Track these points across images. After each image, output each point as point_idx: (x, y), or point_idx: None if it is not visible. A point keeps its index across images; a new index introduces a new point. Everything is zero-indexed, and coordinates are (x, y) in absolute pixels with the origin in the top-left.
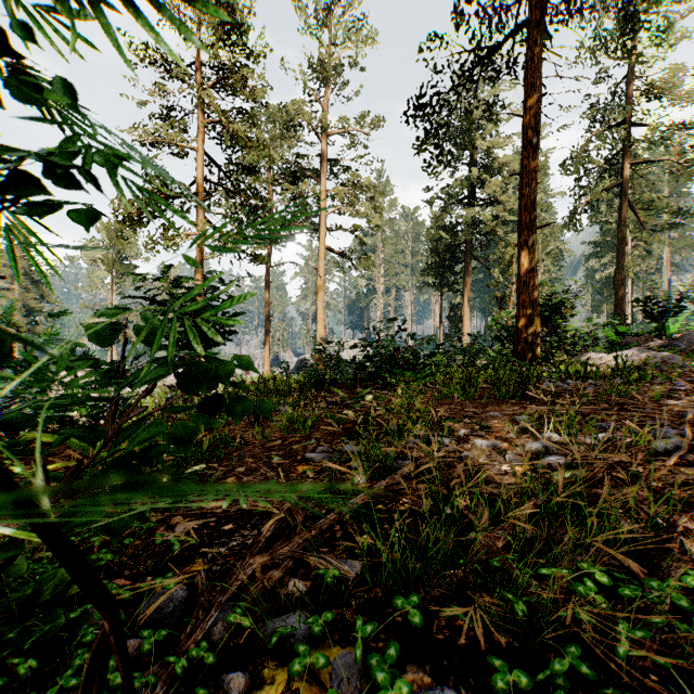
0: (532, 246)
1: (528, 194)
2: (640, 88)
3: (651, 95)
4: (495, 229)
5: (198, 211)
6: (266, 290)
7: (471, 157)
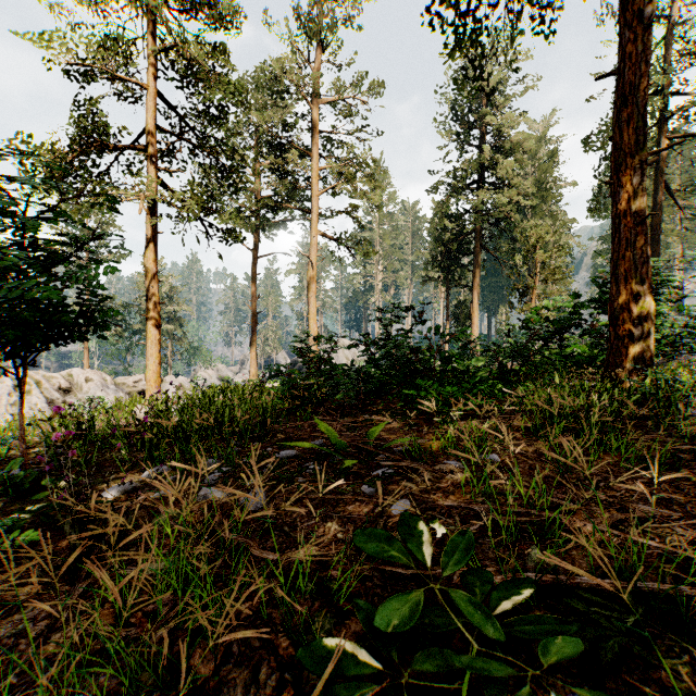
0: (641, 183)
1: (634, 100)
2: (678, 51)
3: (693, 58)
4: (508, 216)
5: (149, 169)
6: (252, 283)
7: (481, 137)
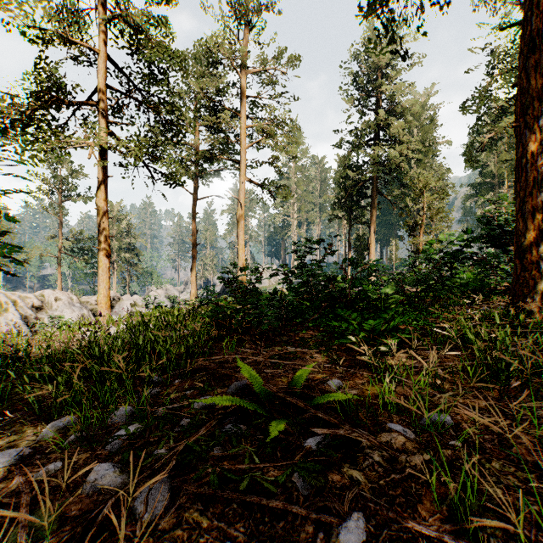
0: None
1: (540, 47)
2: None
3: None
4: (399, 166)
5: (100, 121)
6: (192, 220)
7: (377, 103)
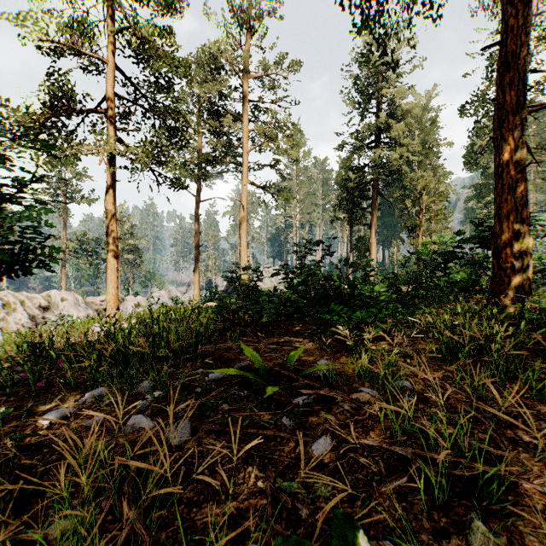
0: (521, 137)
1: (515, 66)
2: (535, 37)
3: None
4: (399, 168)
5: (109, 128)
6: (195, 222)
7: (378, 106)
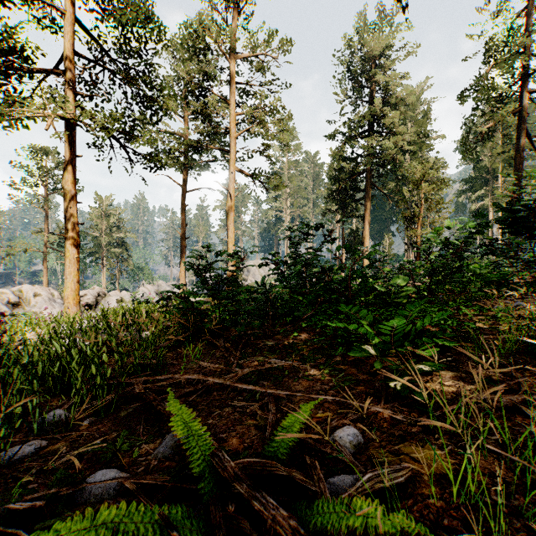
0: None
1: None
2: None
3: None
4: (394, 158)
5: (66, 93)
6: (181, 213)
7: (371, 93)
